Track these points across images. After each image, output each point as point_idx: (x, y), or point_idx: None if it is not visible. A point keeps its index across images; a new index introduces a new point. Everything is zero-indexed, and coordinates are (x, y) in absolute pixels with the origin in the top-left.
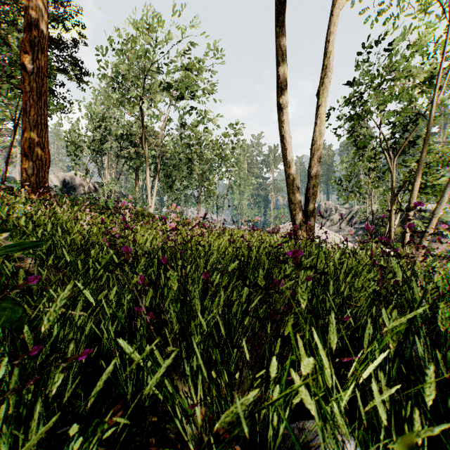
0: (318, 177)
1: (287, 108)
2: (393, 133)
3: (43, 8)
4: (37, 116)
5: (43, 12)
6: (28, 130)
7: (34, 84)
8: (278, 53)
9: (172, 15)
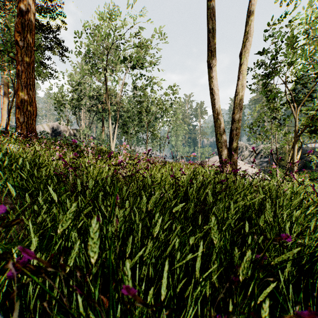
0: (240, 121)
1: (215, 67)
2: (294, 89)
3: None
4: (27, 79)
5: (31, 2)
6: (20, 89)
7: (25, 55)
8: (208, 22)
9: (127, 7)
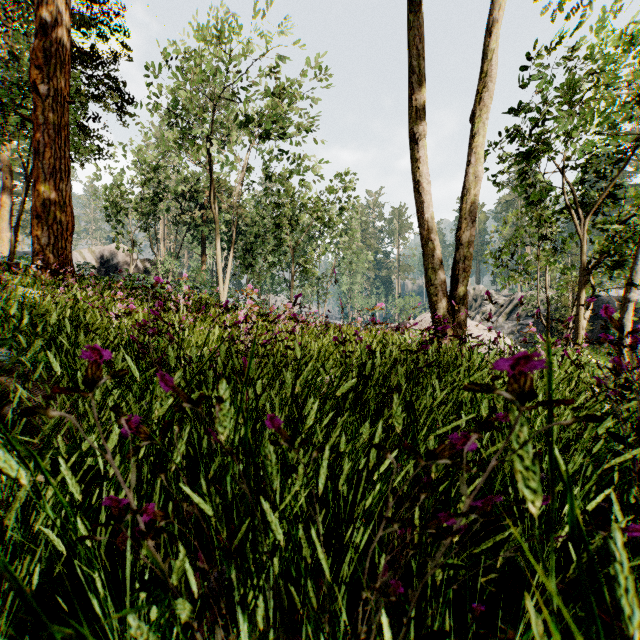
0: (472, 244)
1: (424, 139)
2: (580, 181)
3: (64, 2)
4: (55, 159)
5: (63, 8)
6: (41, 180)
7: (51, 112)
8: (410, 54)
9: (253, 17)
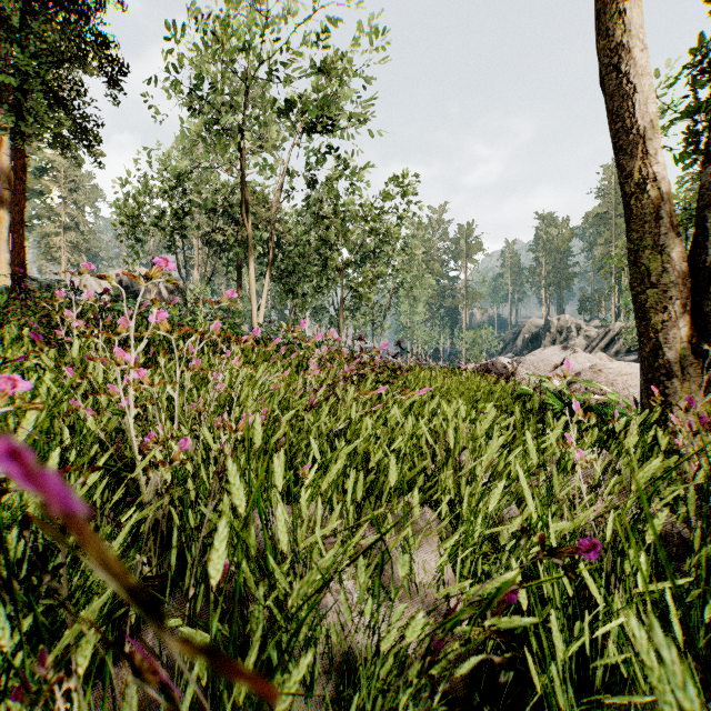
0: None
1: None
2: None
3: None
4: None
5: None
6: None
7: None
8: None
9: None
